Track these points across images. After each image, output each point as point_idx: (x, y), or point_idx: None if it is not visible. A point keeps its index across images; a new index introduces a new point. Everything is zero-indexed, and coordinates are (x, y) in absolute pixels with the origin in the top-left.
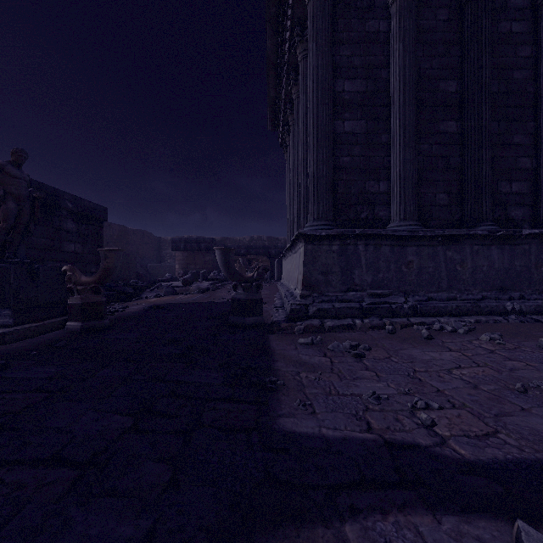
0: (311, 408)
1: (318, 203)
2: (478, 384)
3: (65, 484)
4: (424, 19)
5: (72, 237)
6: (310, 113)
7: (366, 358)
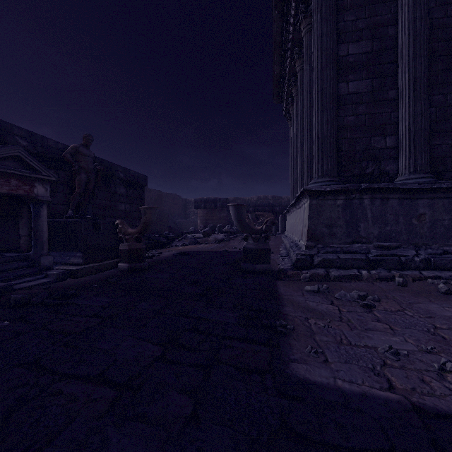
0: (323, 356)
1: (322, 161)
2: None
3: (106, 402)
4: None
5: (123, 199)
6: (314, 79)
7: (377, 309)
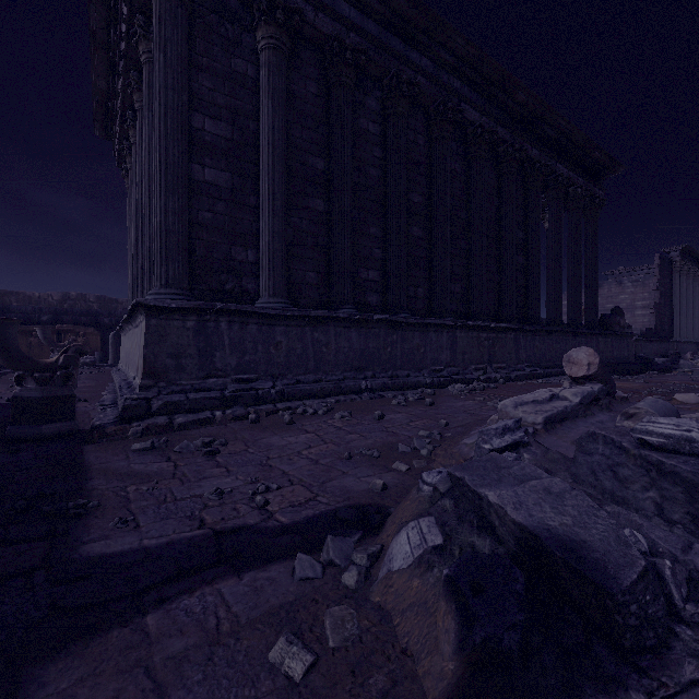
0: (135, 523)
1: (168, 264)
2: (319, 460)
3: None
4: (295, 83)
5: None
6: (155, 143)
7: (221, 454)
